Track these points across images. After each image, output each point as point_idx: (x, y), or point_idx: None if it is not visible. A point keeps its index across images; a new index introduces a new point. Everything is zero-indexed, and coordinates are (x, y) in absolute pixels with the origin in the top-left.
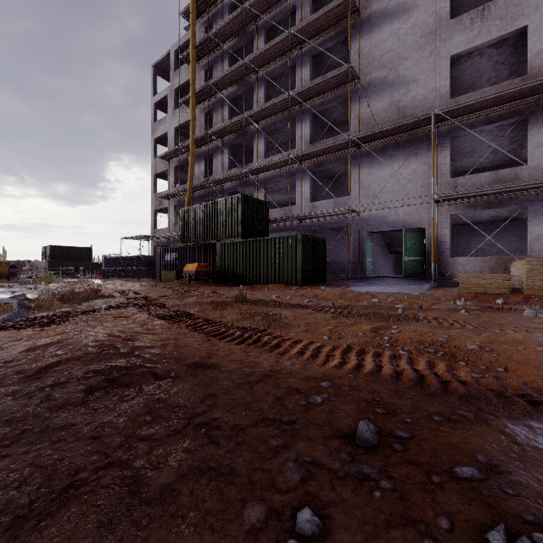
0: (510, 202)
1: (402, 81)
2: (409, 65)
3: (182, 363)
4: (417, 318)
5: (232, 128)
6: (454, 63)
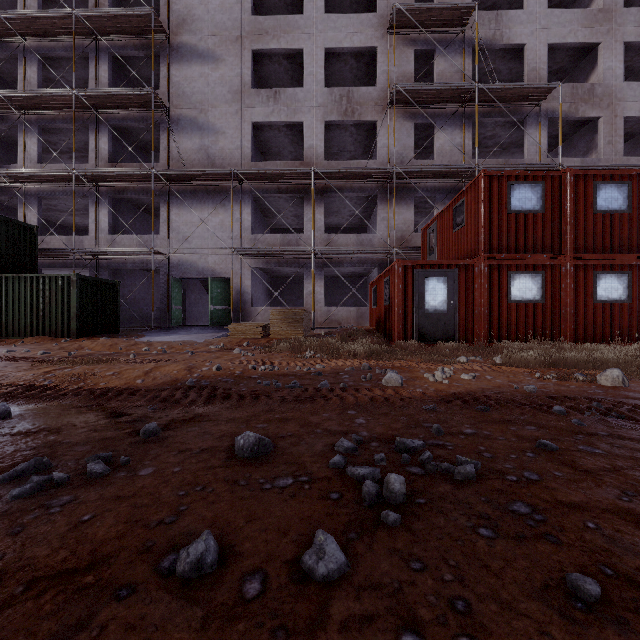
0: (293, 262)
1: (212, 128)
2: (218, 115)
3: None
4: (126, 360)
5: None
6: (259, 128)
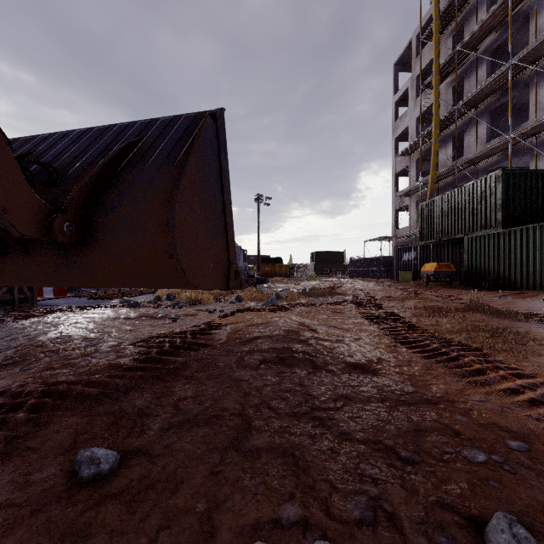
0: None
1: None
2: None
3: (344, 360)
4: None
5: (491, 88)
6: None
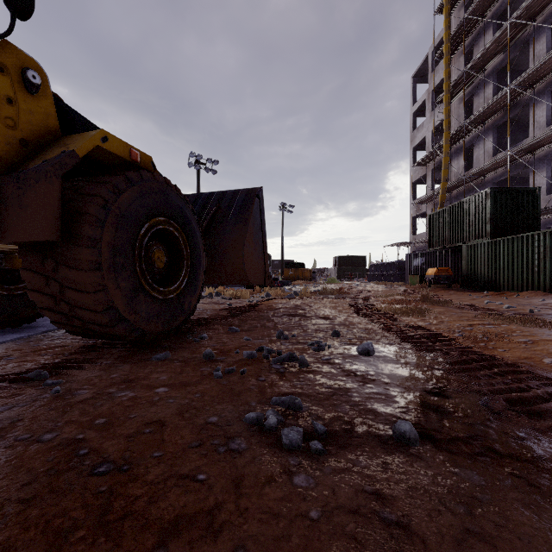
0: None
1: None
2: None
3: (320, 316)
4: None
5: (495, 107)
6: None
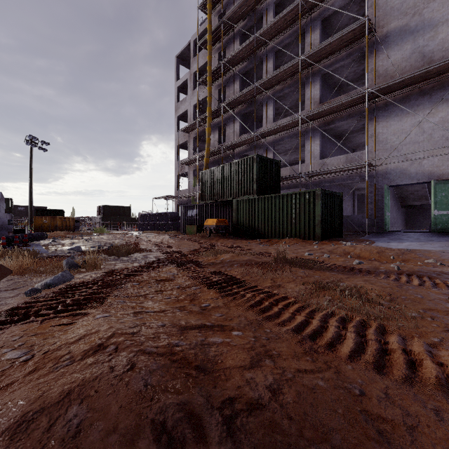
0: None
1: (428, 24)
2: (437, 7)
3: None
4: None
5: (243, 98)
6: None
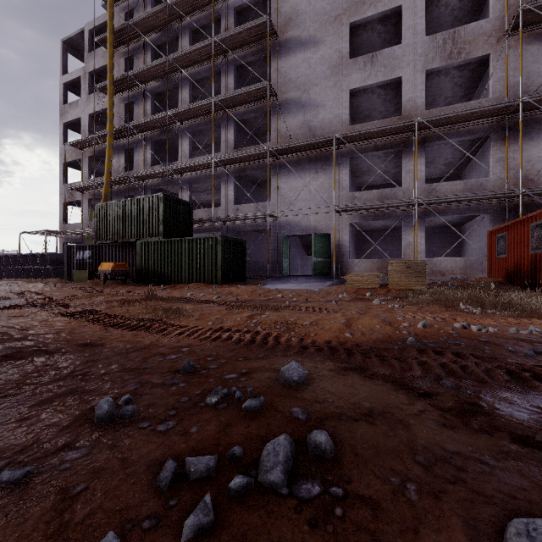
0: (391, 215)
1: (313, 104)
2: (318, 91)
3: (73, 344)
4: (292, 307)
5: (155, 124)
6: (353, 95)
